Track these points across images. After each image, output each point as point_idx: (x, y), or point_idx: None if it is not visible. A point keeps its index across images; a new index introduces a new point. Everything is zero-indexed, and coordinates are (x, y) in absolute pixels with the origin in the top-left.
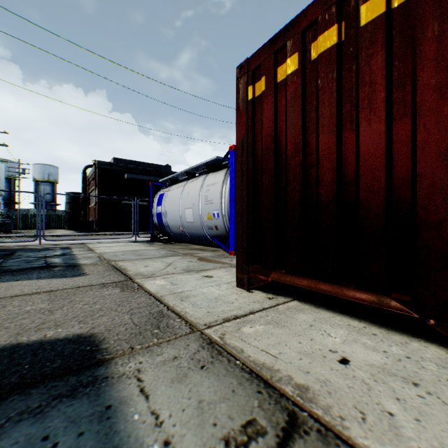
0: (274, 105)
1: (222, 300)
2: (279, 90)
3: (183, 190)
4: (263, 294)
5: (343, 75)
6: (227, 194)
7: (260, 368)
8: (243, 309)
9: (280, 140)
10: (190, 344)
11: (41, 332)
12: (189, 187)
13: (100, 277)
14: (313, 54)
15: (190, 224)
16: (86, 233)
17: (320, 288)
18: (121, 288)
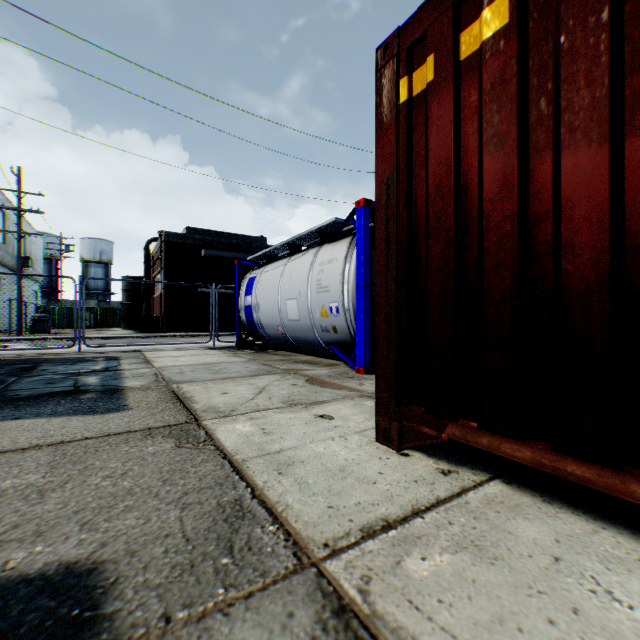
0: (453, 105)
1: (353, 475)
2: (464, 75)
3: (283, 272)
4: (429, 461)
5: (625, 13)
6: (352, 277)
7: None
8: (398, 499)
9: (466, 171)
10: (294, 610)
11: (2, 551)
12: (292, 266)
13: (148, 414)
14: None
15: (293, 323)
16: (148, 334)
17: (565, 469)
18: (176, 440)
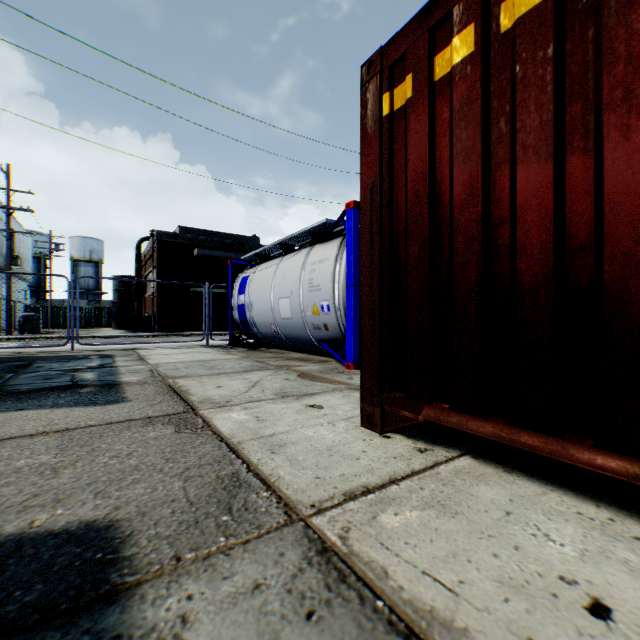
0: (428, 120)
1: (339, 453)
2: (438, 94)
3: (275, 271)
4: (408, 441)
5: (566, 50)
6: (342, 277)
7: (426, 623)
8: (378, 471)
9: (439, 180)
10: (285, 551)
11: (27, 514)
12: (285, 266)
13: (147, 405)
14: (505, 23)
15: (286, 321)
16: (140, 333)
17: (519, 440)
18: (176, 427)
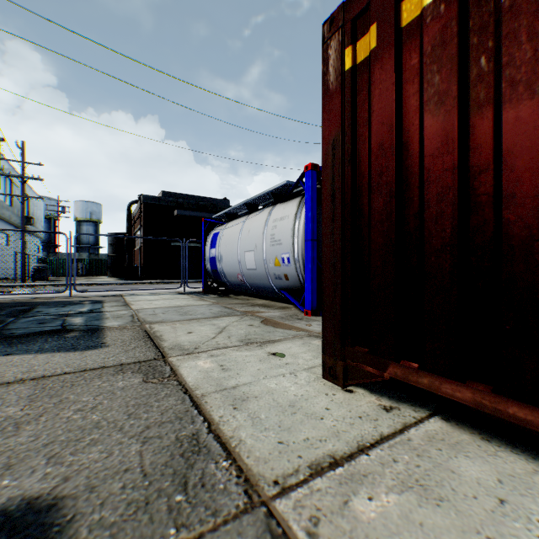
0: (394, 69)
1: (302, 410)
2: (405, 41)
3: (242, 228)
4: (372, 397)
5: None
6: (301, 232)
7: None
8: (344, 435)
9: (407, 129)
10: None
11: None
12: (250, 223)
13: (121, 351)
14: None
15: (251, 272)
16: (129, 281)
17: (506, 410)
18: (144, 375)
